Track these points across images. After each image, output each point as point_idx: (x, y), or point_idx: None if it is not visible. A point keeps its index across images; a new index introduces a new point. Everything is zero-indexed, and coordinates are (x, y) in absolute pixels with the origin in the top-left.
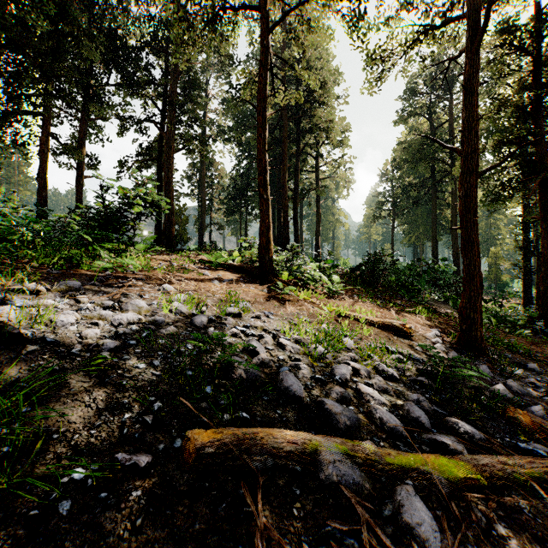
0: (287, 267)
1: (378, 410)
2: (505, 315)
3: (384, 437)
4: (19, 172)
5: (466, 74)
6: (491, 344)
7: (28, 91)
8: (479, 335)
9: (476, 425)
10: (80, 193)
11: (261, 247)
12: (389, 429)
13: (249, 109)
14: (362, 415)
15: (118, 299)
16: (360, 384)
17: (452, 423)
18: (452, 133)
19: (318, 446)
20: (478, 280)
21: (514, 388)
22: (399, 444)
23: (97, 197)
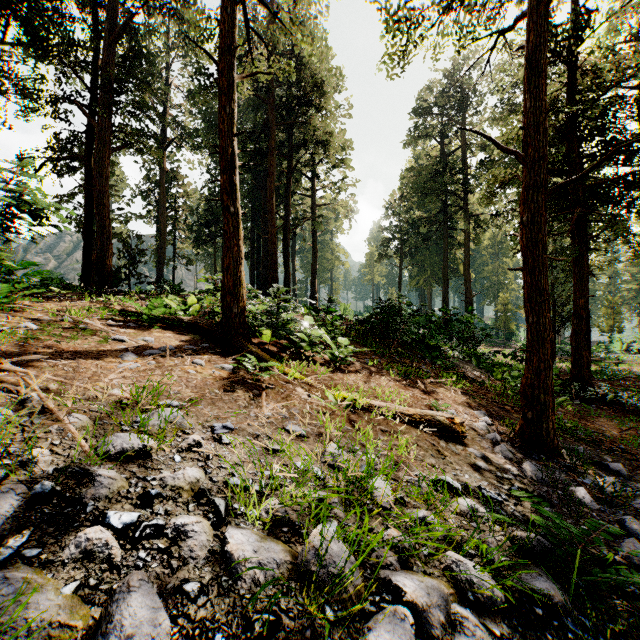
0: (268, 324)
1: None
2: None
3: None
4: None
5: (530, 45)
6: None
7: None
8: (551, 426)
9: None
10: None
11: (225, 291)
12: None
13: None
14: None
15: None
16: None
17: None
18: (465, 162)
19: None
20: (549, 346)
21: None
22: None
23: None
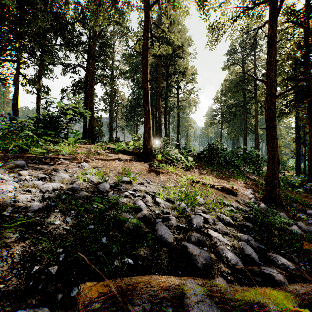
0: (160, 152)
1: (224, 251)
2: (288, 180)
3: (230, 272)
4: (4, 96)
5: (269, 35)
6: (283, 198)
7: (6, 46)
8: (278, 193)
9: (286, 256)
10: (38, 108)
11: (145, 139)
12: (232, 265)
13: (139, 60)
14: (213, 254)
15: (50, 172)
16: (210, 230)
17: (272, 257)
18: (255, 75)
19: (185, 287)
20: (277, 160)
21: (302, 227)
22: (240, 277)
23: (43, 108)
